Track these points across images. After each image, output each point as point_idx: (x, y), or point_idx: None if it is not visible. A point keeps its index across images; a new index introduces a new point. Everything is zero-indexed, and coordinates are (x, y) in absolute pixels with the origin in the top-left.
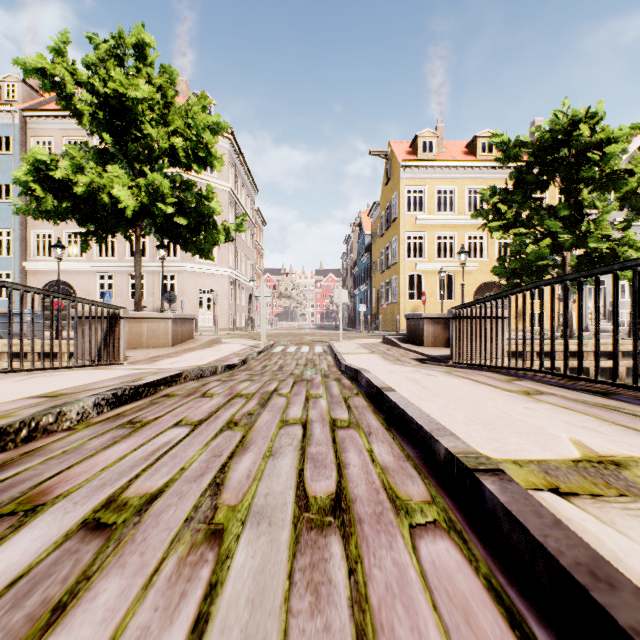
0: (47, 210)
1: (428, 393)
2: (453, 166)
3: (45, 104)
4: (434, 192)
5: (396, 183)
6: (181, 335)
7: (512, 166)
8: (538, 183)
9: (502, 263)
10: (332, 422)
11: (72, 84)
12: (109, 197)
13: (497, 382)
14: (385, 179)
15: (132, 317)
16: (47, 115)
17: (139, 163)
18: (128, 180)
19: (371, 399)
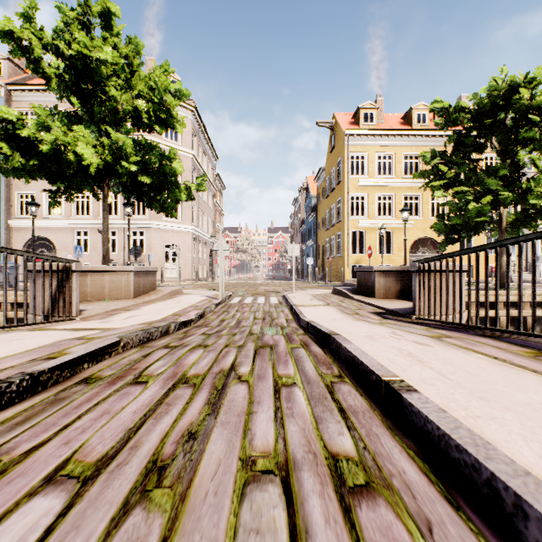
0: (16, 168)
1: (462, 391)
2: (391, 134)
3: (28, 80)
4: (374, 158)
5: (340, 150)
6: (143, 287)
7: (444, 134)
8: (476, 145)
9: (441, 220)
10: (333, 468)
11: (40, 48)
12: (74, 155)
13: (525, 360)
14: (330, 147)
15: (94, 270)
16: (29, 89)
17: (105, 125)
18: (93, 139)
19: (366, 390)
